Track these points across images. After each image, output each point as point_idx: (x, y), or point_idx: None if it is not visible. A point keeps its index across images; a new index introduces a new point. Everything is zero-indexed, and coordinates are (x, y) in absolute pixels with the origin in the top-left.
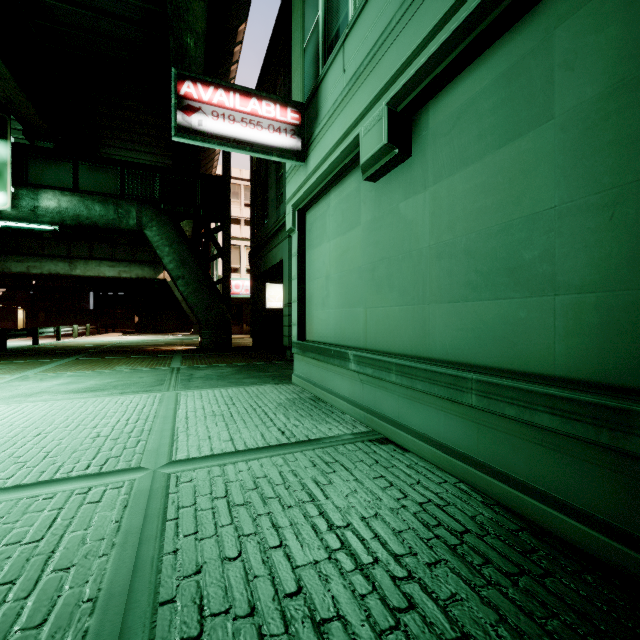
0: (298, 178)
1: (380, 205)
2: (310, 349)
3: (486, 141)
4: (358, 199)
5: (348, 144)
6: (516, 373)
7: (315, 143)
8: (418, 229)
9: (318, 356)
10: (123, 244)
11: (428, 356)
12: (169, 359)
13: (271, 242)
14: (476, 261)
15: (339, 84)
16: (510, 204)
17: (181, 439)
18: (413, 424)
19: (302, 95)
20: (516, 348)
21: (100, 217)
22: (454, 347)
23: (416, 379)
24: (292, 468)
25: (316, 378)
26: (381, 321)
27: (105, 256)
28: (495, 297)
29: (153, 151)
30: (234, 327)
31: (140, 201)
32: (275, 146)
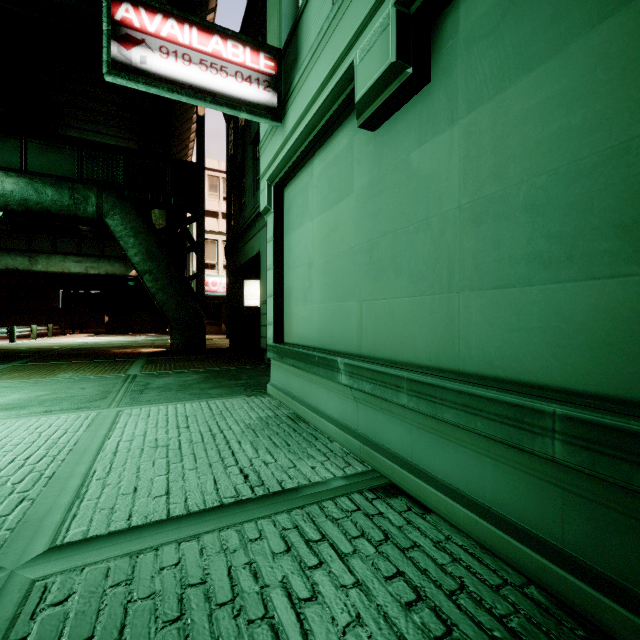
0: (274, 144)
1: (381, 161)
2: (288, 354)
3: (570, 20)
4: (350, 159)
5: (337, 81)
6: (639, 406)
7: (294, 94)
8: (440, 184)
9: (298, 363)
10: (91, 238)
11: (457, 369)
12: (129, 364)
13: (248, 232)
14: (548, 219)
15: (325, 5)
16: (624, 113)
17: (90, 494)
18: (436, 470)
19: (279, 43)
20: (639, 362)
21: (52, 202)
22: (505, 357)
23: (443, 404)
24: (251, 557)
25: (296, 390)
26: (382, 318)
27: (70, 251)
28: (589, 275)
29: (119, 134)
30: (212, 327)
31: (100, 186)
32: (244, 99)
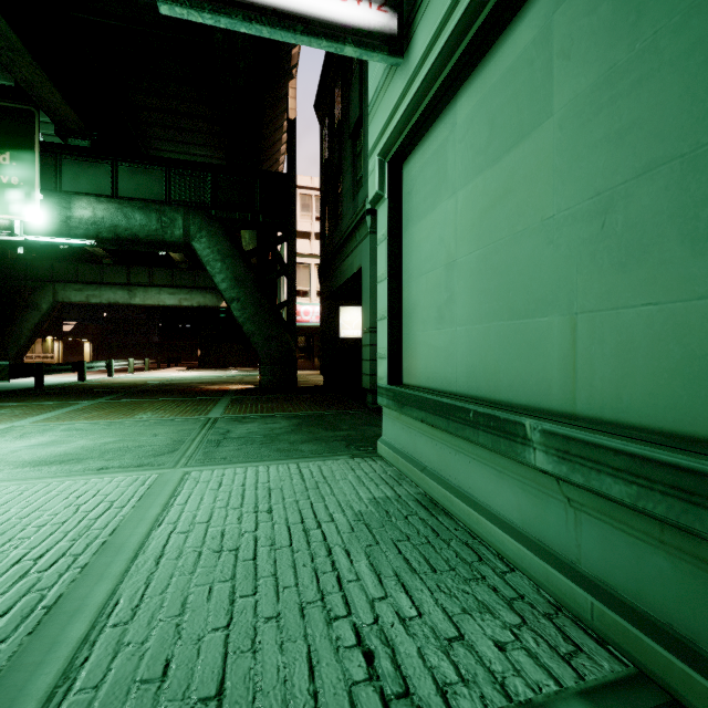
0: (390, 96)
1: (638, 20)
2: (414, 402)
3: None
4: (542, 59)
5: None
6: None
7: None
8: None
9: (432, 418)
10: (184, 269)
11: None
12: (212, 403)
13: (346, 247)
14: None
15: None
16: None
17: (87, 672)
18: None
19: None
20: None
21: (141, 227)
22: None
23: None
24: None
25: (426, 458)
26: (643, 345)
27: (165, 283)
28: None
29: (209, 153)
30: (304, 362)
31: (187, 206)
32: (350, 25)
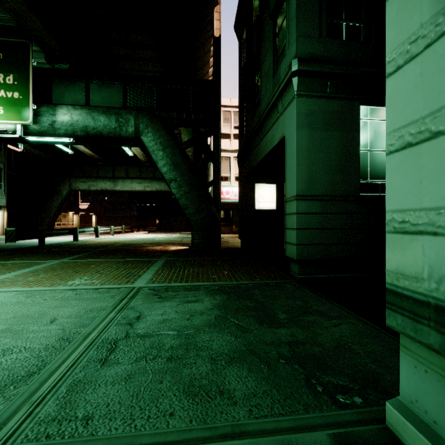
0: None
1: None
2: None
3: None
4: None
5: None
6: None
7: None
8: None
9: None
10: (147, 166)
11: None
12: (147, 266)
13: (265, 124)
14: None
15: None
16: None
17: None
18: None
19: None
20: None
21: (104, 127)
22: None
23: None
24: None
25: None
26: None
27: (136, 176)
28: None
29: None
30: (225, 228)
31: (137, 109)
32: None
